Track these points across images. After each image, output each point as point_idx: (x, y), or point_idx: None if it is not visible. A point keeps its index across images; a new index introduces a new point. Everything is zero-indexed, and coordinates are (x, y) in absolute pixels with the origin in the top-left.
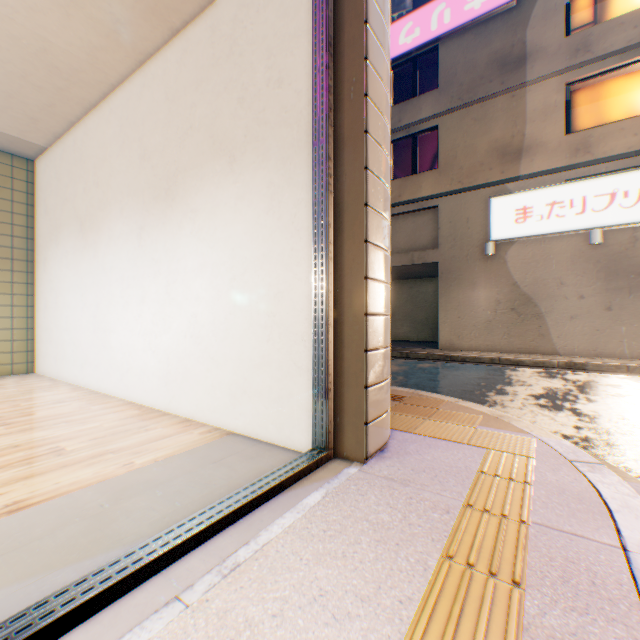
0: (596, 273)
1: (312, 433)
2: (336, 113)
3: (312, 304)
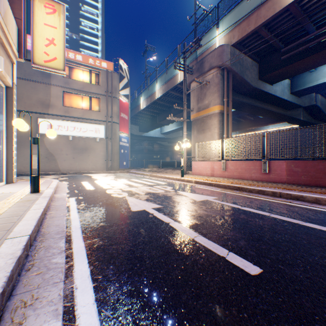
0: (71, 148)
1: (0, 180)
2: (6, 120)
3: (0, 155)
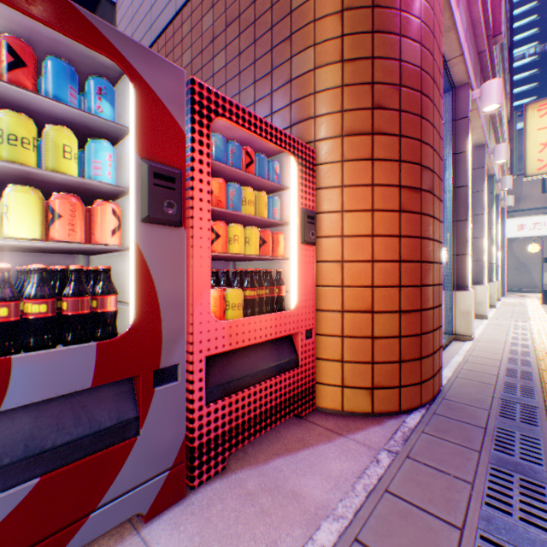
0: None
1: None
2: None
3: None
